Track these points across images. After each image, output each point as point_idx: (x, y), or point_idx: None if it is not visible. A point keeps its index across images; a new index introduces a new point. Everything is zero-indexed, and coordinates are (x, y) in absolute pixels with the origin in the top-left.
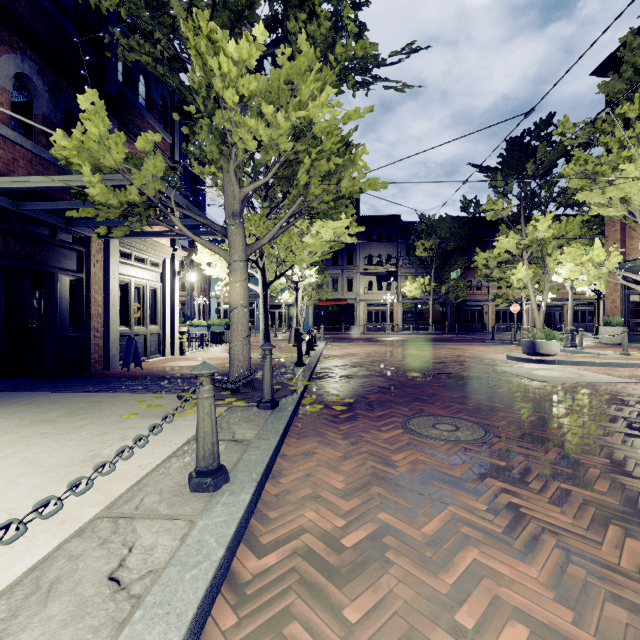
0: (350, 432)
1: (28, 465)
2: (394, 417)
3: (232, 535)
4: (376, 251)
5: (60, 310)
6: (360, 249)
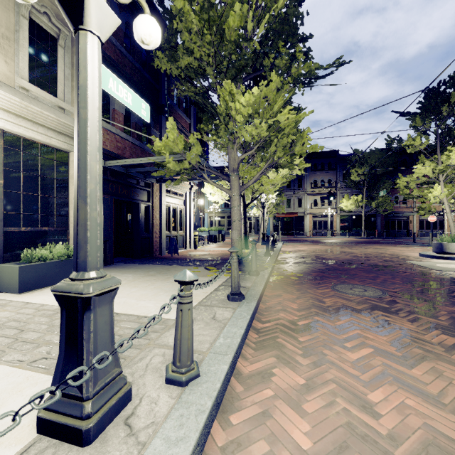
0: (300, 289)
1: (158, 289)
2: (327, 284)
3: (252, 313)
4: (319, 177)
5: (141, 222)
6: (307, 176)
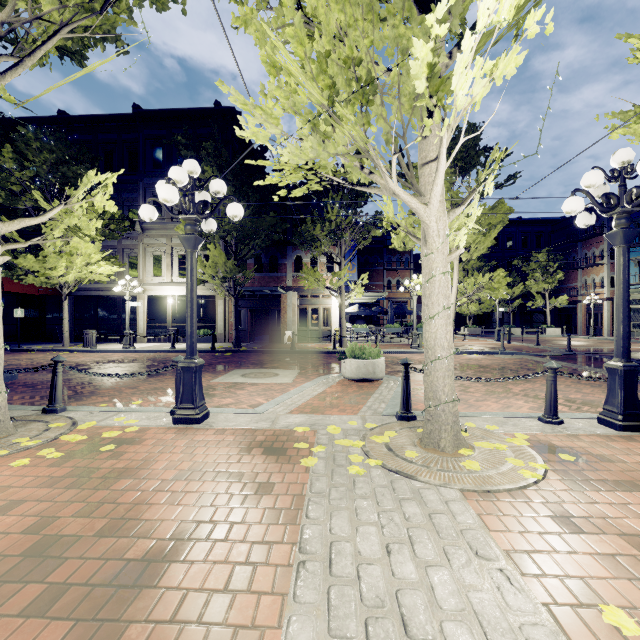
0: None
1: None
2: (201, 356)
3: (158, 350)
4: None
5: (273, 321)
6: None
